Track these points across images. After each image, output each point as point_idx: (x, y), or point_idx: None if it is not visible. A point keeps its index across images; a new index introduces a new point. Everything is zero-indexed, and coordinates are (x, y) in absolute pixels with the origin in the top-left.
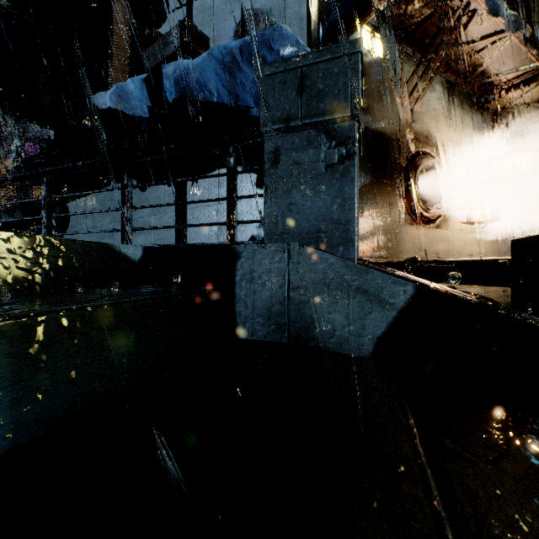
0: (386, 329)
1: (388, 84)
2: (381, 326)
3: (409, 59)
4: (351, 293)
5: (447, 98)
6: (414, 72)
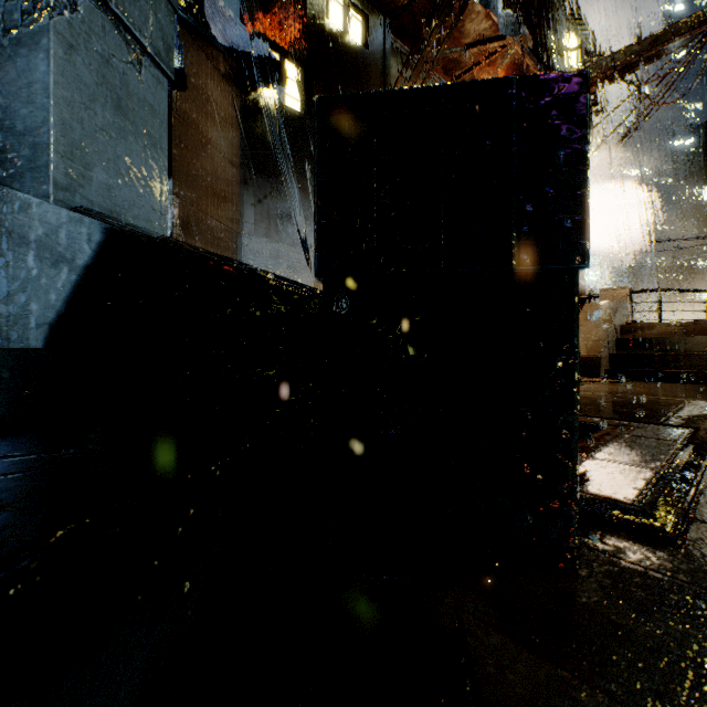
0: (62, 307)
1: (368, 81)
2: (57, 302)
3: (401, 56)
4: (12, 247)
5: None
6: (403, 71)
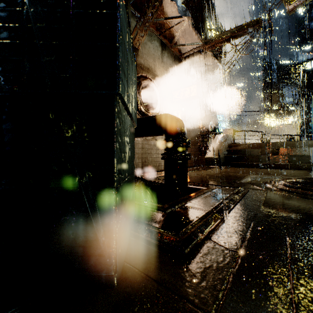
0: None
1: None
2: None
3: (136, 18)
4: None
5: (162, 50)
6: (137, 25)
